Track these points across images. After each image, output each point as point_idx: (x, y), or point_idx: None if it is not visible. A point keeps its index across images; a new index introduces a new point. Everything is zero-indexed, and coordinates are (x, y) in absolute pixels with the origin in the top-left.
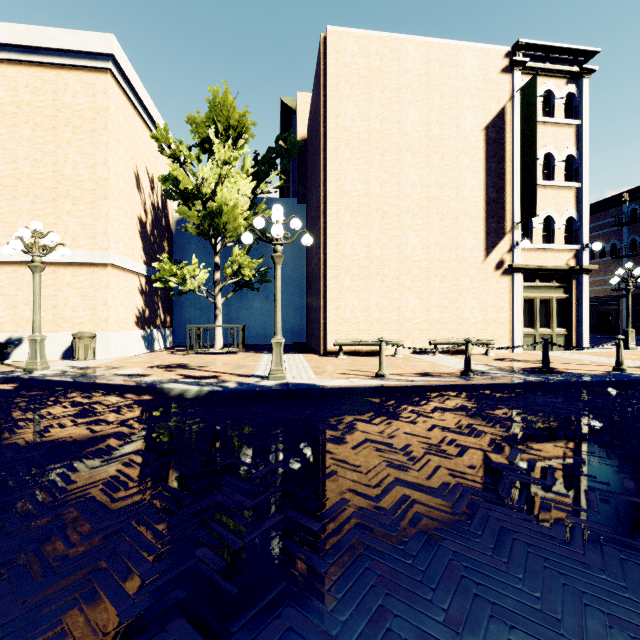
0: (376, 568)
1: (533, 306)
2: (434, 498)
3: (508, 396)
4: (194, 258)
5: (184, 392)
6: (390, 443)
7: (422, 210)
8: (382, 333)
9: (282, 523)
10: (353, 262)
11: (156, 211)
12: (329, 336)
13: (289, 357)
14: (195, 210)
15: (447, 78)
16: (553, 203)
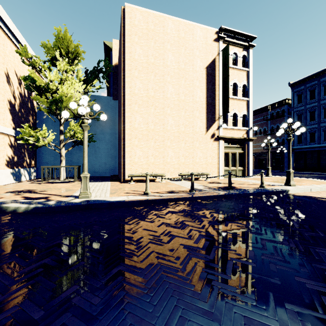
0: None
1: (228, 156)
2: (138, 277)
3: (209, 202)
4: (44, 126)
5: (16, 209)
6: (131, 237)
7: (175, 106)
8: (155, 170)
9: (12, 315)
10: (139, 132)
11: (23, 98)
12: (126, 172)
13: (102, 184)
14: (46, 98)
15: (188, 40)
16: (237, 107)
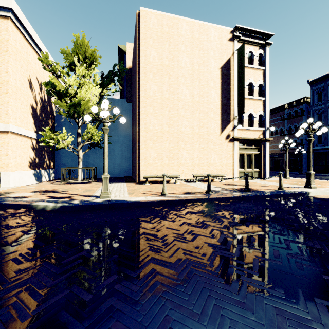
0: (115, 328)
1: (243, 157)
2: (170, 270)
3: (227, 204)
4: (64, 129)
5: (45, 207)
6: (156, 234)
7: (190, 108)
8: (169, 171)
9: (66, 297)
10: (154, 134)
11: (43, 102)
12: (141, 173)
13: (118, 185)
14: (65, 102)
15: (202, 41)
16: (253, 107)
